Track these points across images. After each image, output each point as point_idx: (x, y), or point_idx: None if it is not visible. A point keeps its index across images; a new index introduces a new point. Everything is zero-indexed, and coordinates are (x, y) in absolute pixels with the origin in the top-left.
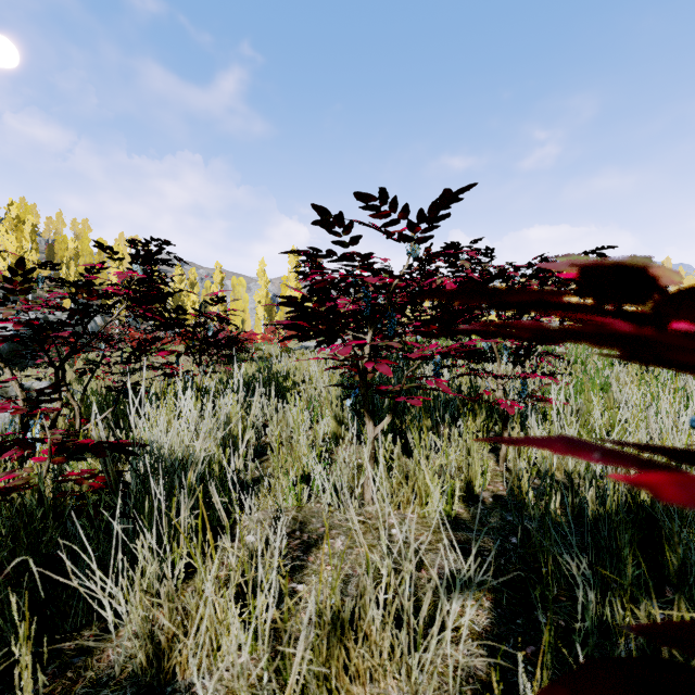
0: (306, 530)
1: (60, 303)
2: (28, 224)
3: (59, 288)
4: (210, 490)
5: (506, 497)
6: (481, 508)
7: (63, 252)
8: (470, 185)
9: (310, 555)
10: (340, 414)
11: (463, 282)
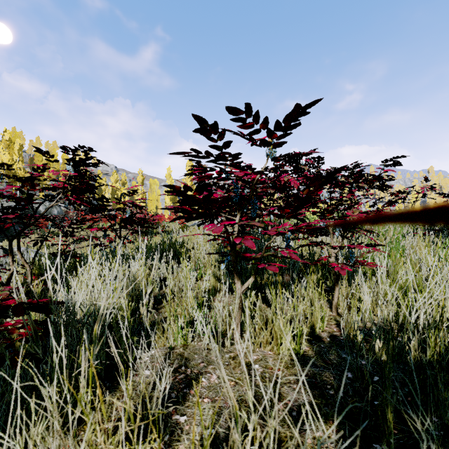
0: (190, 365)
1: (37, 195)
2: (17, 144)
3: (15, 183)
4: (109, 342)
5: (340, 337)
6: (322, 347)
7: (40, 162)
8: (316, 100)
9: (191, 388)
10: (217, 272)
11: (306, 178)
